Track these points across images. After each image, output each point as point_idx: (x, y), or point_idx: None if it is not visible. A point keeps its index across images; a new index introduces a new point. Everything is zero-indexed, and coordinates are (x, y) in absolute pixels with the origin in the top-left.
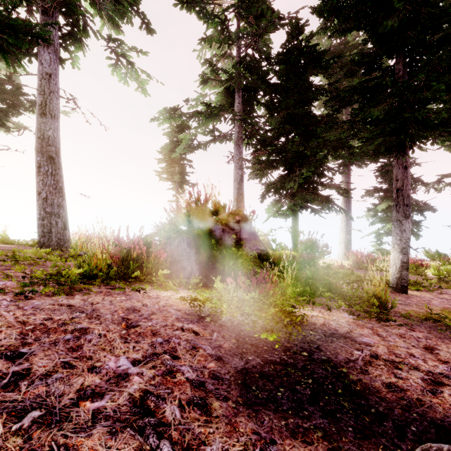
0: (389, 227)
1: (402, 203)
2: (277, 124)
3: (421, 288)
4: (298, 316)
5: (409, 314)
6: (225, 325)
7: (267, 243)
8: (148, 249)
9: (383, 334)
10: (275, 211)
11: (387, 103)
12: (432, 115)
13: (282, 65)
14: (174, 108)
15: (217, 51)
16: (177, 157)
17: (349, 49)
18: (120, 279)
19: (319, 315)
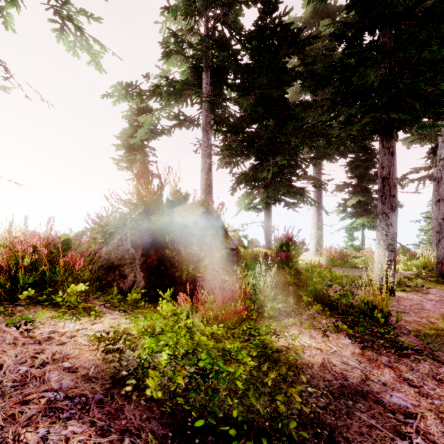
0: (359, 223)
1: (389, 193)
2: (249, 106)
3: (407, 289)
4: (289, 364)
5: (416, 329)
6: (158, 401)
7: (238, 240)
8: (66, 251)
9: (413, 379)
10: (246, 203)
11: (386, 63)
12: (428, 89)
13: (255, 41)
14: (131, 83)
15: (183, 25)
16: (138, 143)
17: (321, 40)
18: (1, 302)
19: (312, 345)
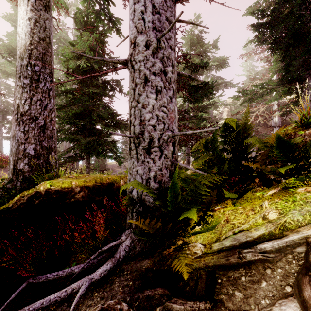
0: None
1: None
2: None
3: None
4: None
5: None
6: None
7: None
8: None
9: None
10: None
11: None
12: None
13: None
14: None
15: None
16: None
17: None
18: None
19: None
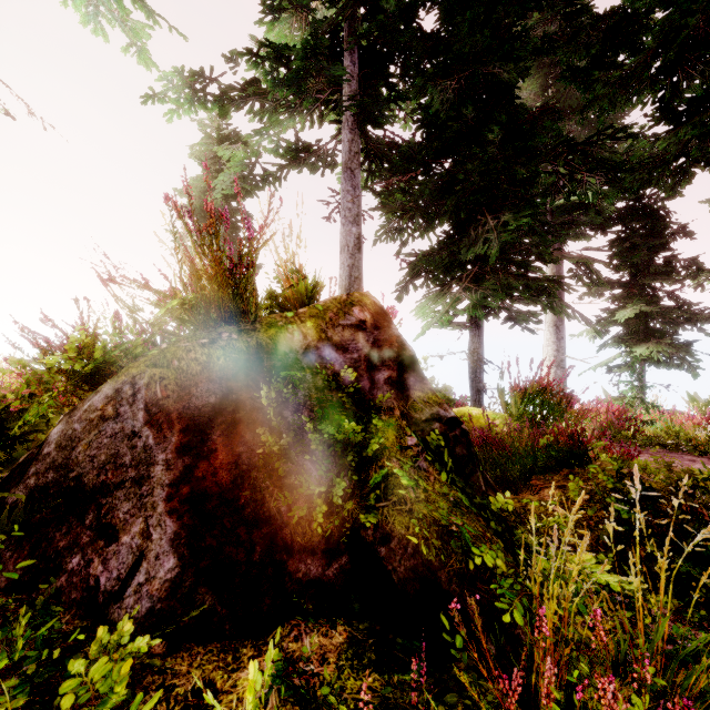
0: (639, 354)
1: None
2: (444, 107)
3: None
4: None
5: None
6: None
7: None
8: None
9: None
10: (441, 310)
11: None
12: None
13: None
14: (202, 74)
15: None
16: (219, 202)
17: None
18: None
19: None
